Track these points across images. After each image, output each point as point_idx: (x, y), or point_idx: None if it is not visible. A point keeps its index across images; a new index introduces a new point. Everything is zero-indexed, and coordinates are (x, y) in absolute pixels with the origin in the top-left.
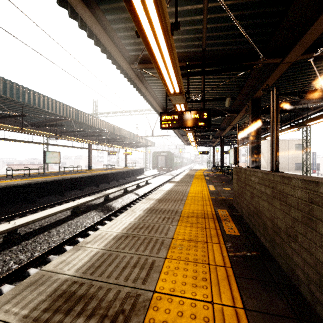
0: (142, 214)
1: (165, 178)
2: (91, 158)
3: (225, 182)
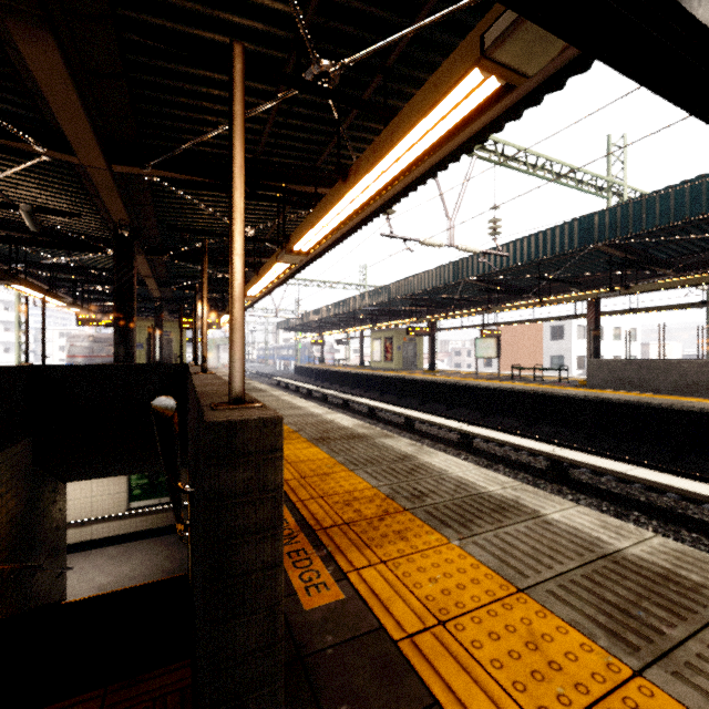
0: (479, 488)
1: None
2: None
3: None
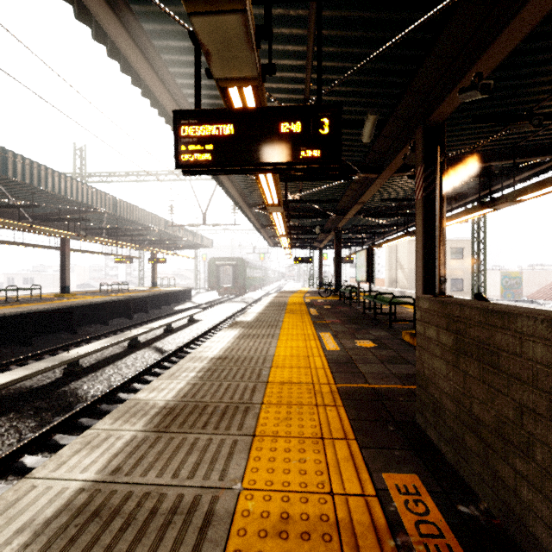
0: None
1: (231, 309)
2: (67, 270)
3: (353, 322)
